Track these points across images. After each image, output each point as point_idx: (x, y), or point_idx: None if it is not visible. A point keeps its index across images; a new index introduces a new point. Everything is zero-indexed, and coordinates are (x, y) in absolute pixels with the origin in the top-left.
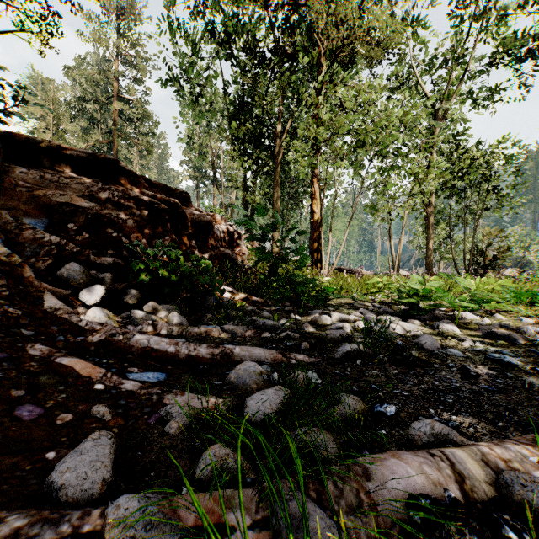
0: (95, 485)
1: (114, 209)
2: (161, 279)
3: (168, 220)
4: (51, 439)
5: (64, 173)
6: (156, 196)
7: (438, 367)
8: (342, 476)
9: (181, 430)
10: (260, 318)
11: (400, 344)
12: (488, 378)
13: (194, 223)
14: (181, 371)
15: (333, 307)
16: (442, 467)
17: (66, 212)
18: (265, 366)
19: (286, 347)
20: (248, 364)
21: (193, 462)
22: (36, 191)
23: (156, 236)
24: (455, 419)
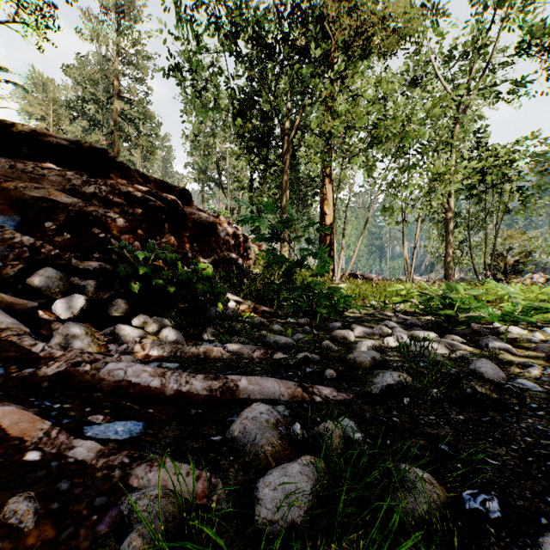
0: None
1: (101, 206)
2: (154, 287)
3: (166, 220)
4: None
5: (41, 163)
6: (151, 192)
7: (518, 410)
8: None
9: None
10: (271, 334)
11: (454, 373)
12: None
13: (195, 224)
14: (166, 417)
15: (352, 318)
16: None
17: (42, 209)
18: (281, 408)
19: (306, 375)
20: (259, 408)
21: None
22: (5, 183)
23: (151, 237)
24: None
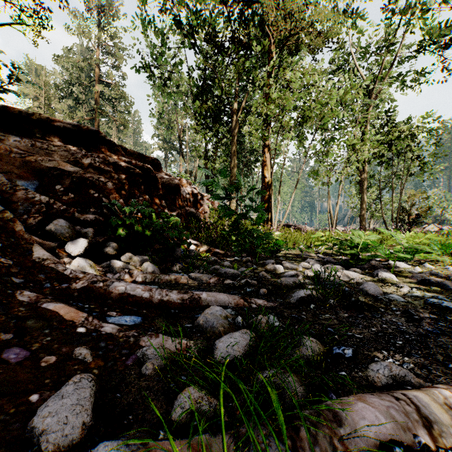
0: (75, 429)
1: (95, 173)
2: (136, 233)
3: (142, 183)
4: (36, 381)
5: (52, 142)
6: (131, 162)
7: (383, 311)
8: (314, 421)
9: (156, 372)
10: (222, 267)
11: (347, 290)
12: (430, 321)
13: (164, 186)
14: (155, 315)
15: (284, 258)
16: (408, 412)
17: (54, 175)
18: (229, 310)
19: (246, 293)
20: (215, 308)
21: (168, 404)
22: (28, 157)
23: (131, 196)
24: (407, 361)
